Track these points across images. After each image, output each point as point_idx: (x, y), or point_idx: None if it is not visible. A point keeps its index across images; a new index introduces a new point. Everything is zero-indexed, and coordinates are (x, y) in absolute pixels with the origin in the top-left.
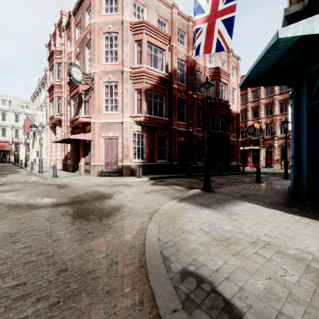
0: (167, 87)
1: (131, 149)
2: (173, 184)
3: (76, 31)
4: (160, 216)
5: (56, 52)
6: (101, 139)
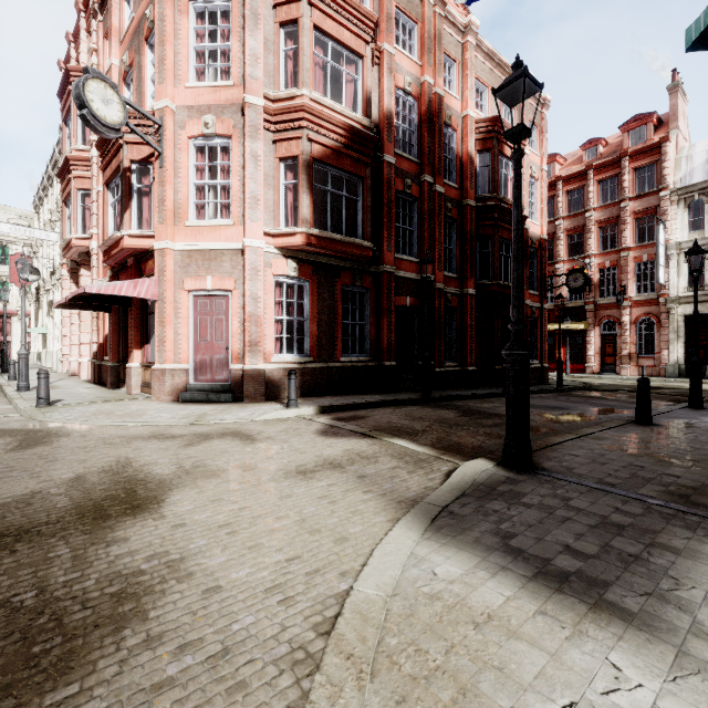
0: (368, 159)
1: (268, 325)
2: (391, 432)
3: (122, 10)
4: (349, 707)
5: (76, 72)
6: (183, 297)
